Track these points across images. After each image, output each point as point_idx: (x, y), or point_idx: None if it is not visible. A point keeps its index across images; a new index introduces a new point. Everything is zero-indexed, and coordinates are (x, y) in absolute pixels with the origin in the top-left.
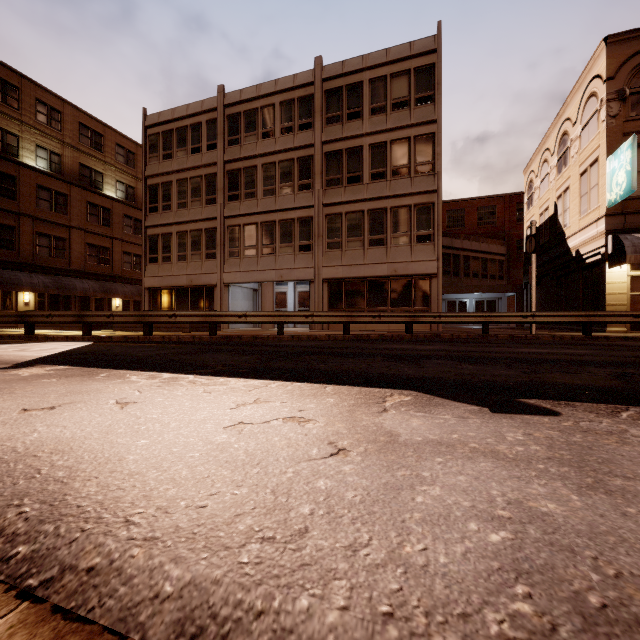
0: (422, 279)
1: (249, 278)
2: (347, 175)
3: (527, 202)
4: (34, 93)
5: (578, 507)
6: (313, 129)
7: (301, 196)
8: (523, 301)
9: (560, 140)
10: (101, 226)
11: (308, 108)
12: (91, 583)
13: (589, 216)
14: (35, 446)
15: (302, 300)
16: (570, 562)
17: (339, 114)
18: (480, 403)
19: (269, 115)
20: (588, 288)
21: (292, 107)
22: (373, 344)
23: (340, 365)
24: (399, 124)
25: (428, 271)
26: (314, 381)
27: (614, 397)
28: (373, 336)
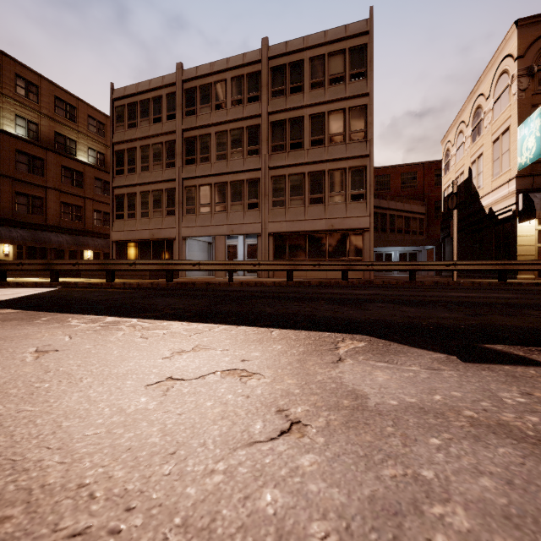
0: (356, 233)
1: (204, 232)
2: (290, 142)
3: (444, 168)
4: (14, 69)
5: None
6: (260, 101)
7: (250, 160)
8: (441, 253)
9: (474, 113)
10: (74, 187)
11: (256, 83)
12: None
13: (501, 178)
14: None
15: (251, 252)
16: None
17: (283, 88)
18: (443, 350)
19: (221, 89)
20: (500, 241)
21: (242, 82)
22: (314, 289)
23: (286, 308)
24: (336, 97)
25: (361, 226)
26: (260, 325)
27: None
28: (313, 282)
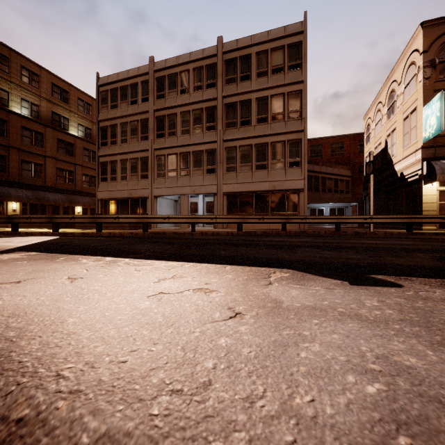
0: (293, 193)
1: (171, 192)
2: (240, 119)
3: (366, 139)
4: (20, 62)
5: (435, 361)
6: (216, 87)
7: (208, 134)
8: (363, 208)
9: (389, 95)
10: (67, 156)
11: (213, 72)
12: (18, 433)
13: (410, 148)
14: None
15: (208, 208)
16: (441, 413)
17: (234, 77)
18: (341, 278)
19: (185, 77)
20: (409, 199)
21: (201, 72)
22: (259, 238)
23: (236, 251)
24: (277, 84)
25: (297, 187)
26: (217, 262)
27: (439, 273)
28: (259, 232)
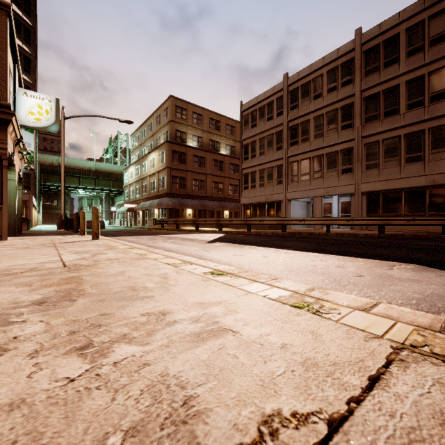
0: None
1: (304, 195)
2: (384, 110)
3: None
4: (192, 109)
5: None
6: (353, 83)
7: (343, 134)
8: None
9: None
10: (219, 171)
11: (349, 69)
12: None
13: None
14: (250, 263)
15: (344, 208)
16: (441, 302)
17: (376, 65)
18: None
19: (318, 83)
20: None
21: (336, 72)
22: (404, 241)
23: (370, 251)
24: (438, 56)
25: None
26: (351, 256)
27: None
28: (407, 235)
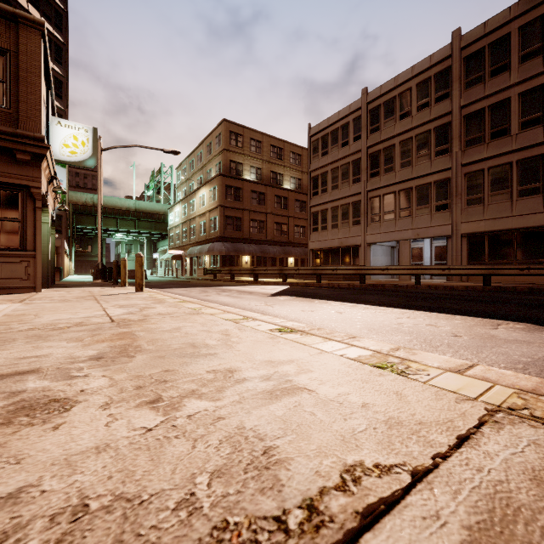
0: None
1: (388, 238)
2: (490, 131)
3: None
4: (249, 135)
5: None
6: (450, 98)
7: (437, 161)
8: None
9: None
10: (282, 210)
11: (445, 80)
12: None
13: None
14: (322, 320)
15: (439, 254)
16: None
17: (480, 75)
18: None
19: (406, 98)
20: None
21: (428, 84)
22: (515, 295)
23: (471, 307)
24: None
25: None
26: (447, 313)
27: None
28: (520, 288)
